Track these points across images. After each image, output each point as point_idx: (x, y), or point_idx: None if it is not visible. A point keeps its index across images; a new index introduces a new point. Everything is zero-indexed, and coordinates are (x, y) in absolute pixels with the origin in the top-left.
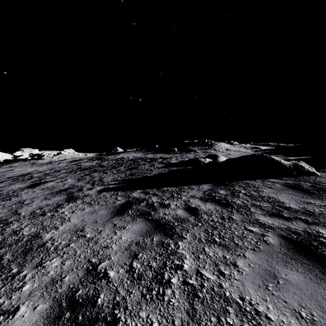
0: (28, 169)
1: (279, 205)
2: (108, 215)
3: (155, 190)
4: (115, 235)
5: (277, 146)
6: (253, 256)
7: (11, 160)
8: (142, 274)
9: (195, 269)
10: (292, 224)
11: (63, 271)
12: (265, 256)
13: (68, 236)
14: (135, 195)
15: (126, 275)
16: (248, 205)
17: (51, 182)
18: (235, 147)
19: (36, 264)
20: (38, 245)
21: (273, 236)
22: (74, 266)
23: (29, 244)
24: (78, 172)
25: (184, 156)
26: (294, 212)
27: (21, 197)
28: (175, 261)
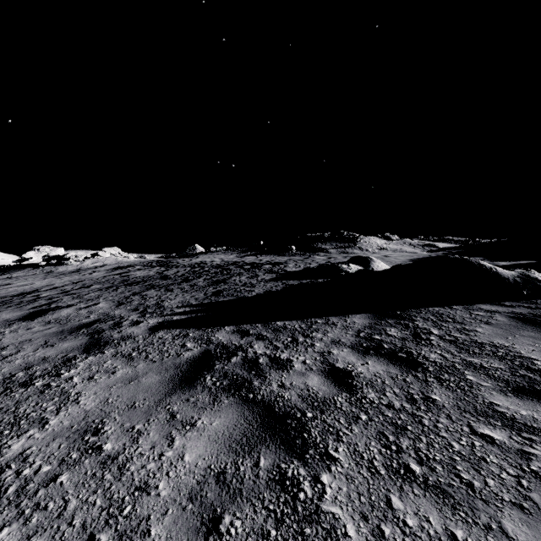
0: (36, 283)
1: (525, 366)
2: (162, 387)
3: (259, 327)
4: (170, 446)
5: (467, 242)
6: (530, 534)
7: (12, 266)
8: None
9: None
10: None
11: None
12: None
13: (62, 447)
14: (221, 338)
15: None
16: (457, 365)
17: (68, 308)
18: (394, 244)
19: None
20: None
21: None
22: None
23: None
24: (121, 288)
25: (308, 259)
26: None
27: None
28: None
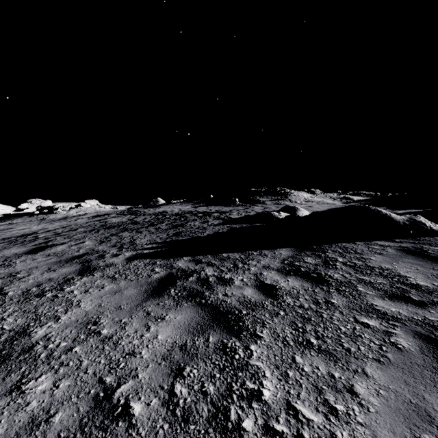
0: (33, 227)
1: (401, 281)
2: (139, 296)
3: (209, 258)
4: (147, 331)
5: (376, 196)
6: (381, 374)
7: (12, 214)
8: (190, 410)
9: (284, 399)
10: (430, 314)
11: (53, 402)
12: (401, 374)
13: (73, 332)
14: (180, 264)
15: (162, 412)
16: (352, 281)
17: (62, 245)
18: (318, 197)
19: (10, 386)
20: (22, 349)
21: (405, 334)
22: (73, 391)
23: (7, 347)
24: (101, 231)
25: (248, 209)
26: (428, 293)
27: (14, 267)
28: (247, 382)
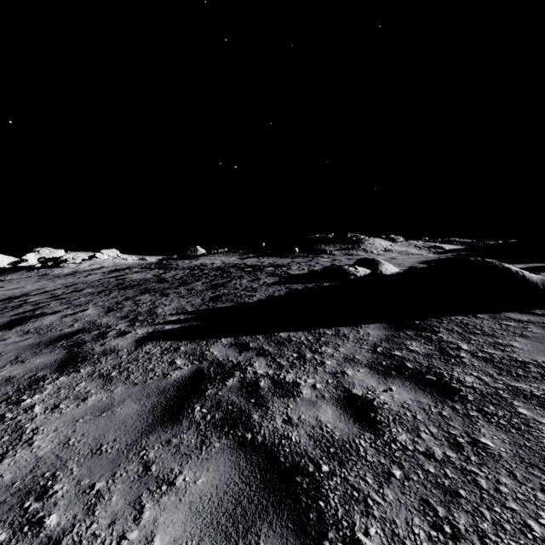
0: (27, 287)
1: None
2: (139, 421)
3: (261, 340)
4: (135, 521)
5: (474, 244)
6: None
7: (7, 268)
8: None
9: None
10: None
11: None
12: None
13: None
14: (216, 352)
15: None
16: (501, 392)
17: (53, 315)
18: (399, 246)
19: None
20: None
21: None
22: None
23: None
24: (114, 293)
25: (312, 261)
26: None
27: None
28: None
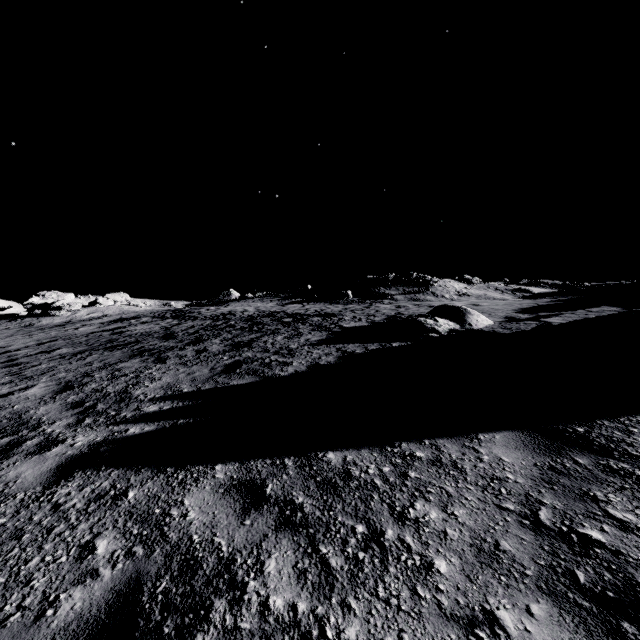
0: None
1: None
2: None
3: (290, 473)
4: None
5: (570, 286)
6: None
7: None
8: None
9: None
10: None
11: None
12: None
13: None
14: (192, 513)
15: None
16: None
17: None
18: (476, 289)
19: None
20: None
21: None
22: None
23: None
24: (93, 355)
25: (370, 308)
26: None
27: None
28: None
